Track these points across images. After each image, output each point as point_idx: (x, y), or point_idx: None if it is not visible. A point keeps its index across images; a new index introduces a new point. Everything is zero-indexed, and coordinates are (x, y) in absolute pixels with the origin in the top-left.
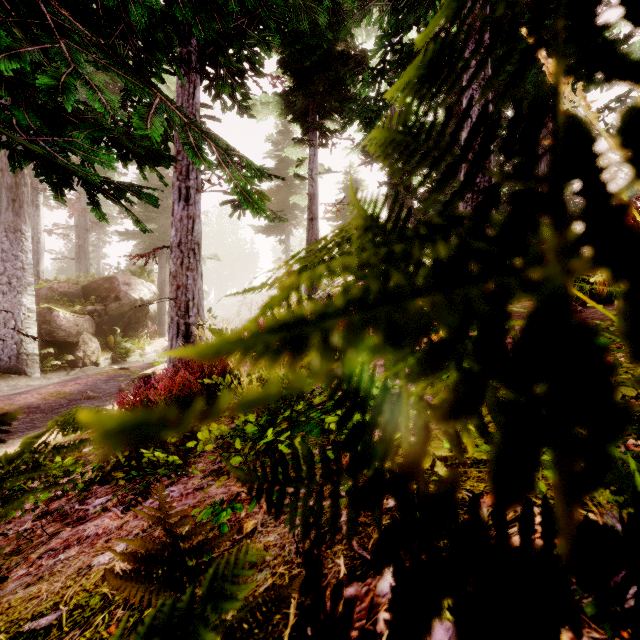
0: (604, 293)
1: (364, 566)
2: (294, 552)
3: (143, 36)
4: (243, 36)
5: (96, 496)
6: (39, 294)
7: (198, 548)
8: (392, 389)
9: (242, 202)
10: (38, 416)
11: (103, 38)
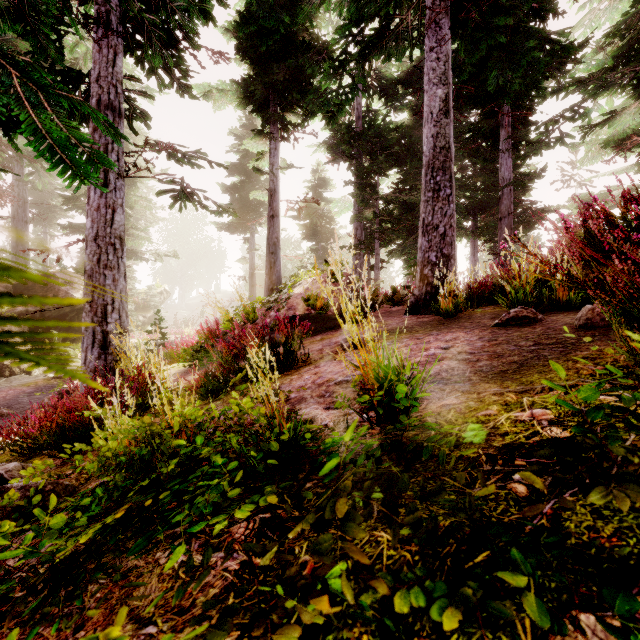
0: (564, 299)
1: None
2: None
3: None
4: None
5: None
6: None
7: None
8: (300, 440)
9: (182, 192)
10: None
11: None
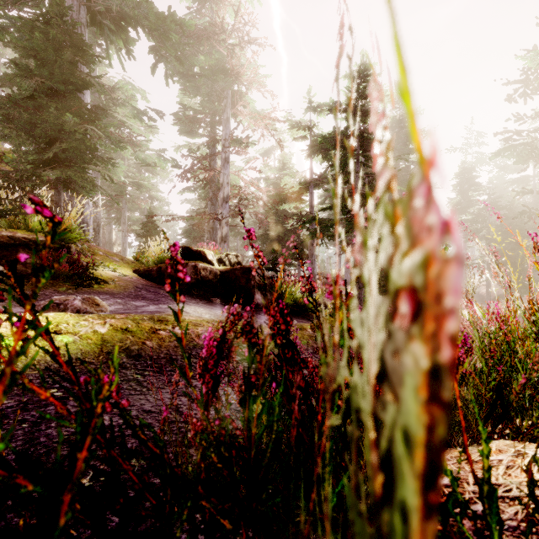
0: None
1: None
2: None
3: None
4: None
5: None
6: None
7: None
8: None
9: None
10: None
11: None
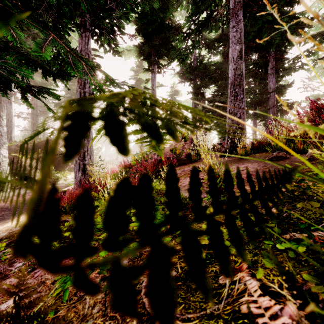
0: (301, 148)
1: (148, 322)
2: (110, 308)
3: (57, 9)
4: (110, 10)
5: (19, 261)
6: (11, 148)
7: (32, 316)
8: (185, 200)
9: None
10: (6, 213)
11: (35, 10)
